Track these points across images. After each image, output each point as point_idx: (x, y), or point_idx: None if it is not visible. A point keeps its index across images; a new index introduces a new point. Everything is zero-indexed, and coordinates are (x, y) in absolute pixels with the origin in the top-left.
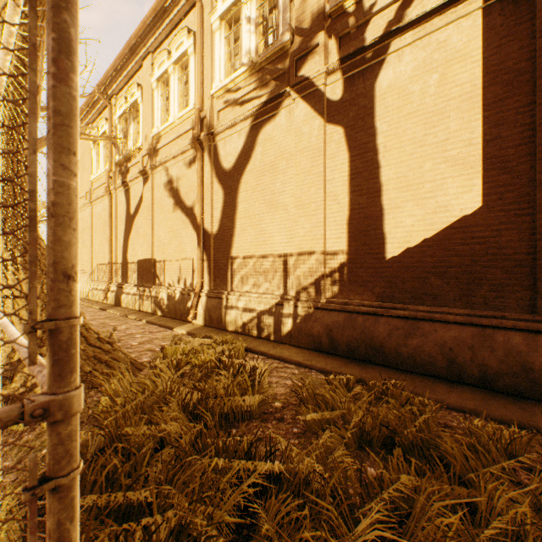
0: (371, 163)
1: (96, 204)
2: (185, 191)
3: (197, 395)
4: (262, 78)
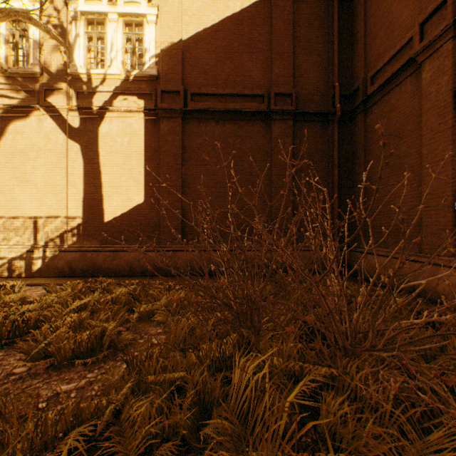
0: (97, 170)
1: None
2: None
3: None
4: (14, 85)
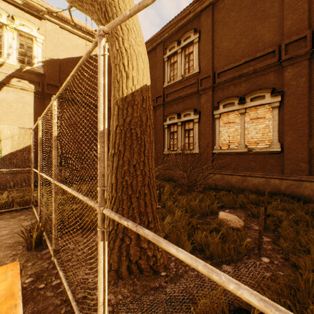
0: None
1: None
2: None
3: None
4: None
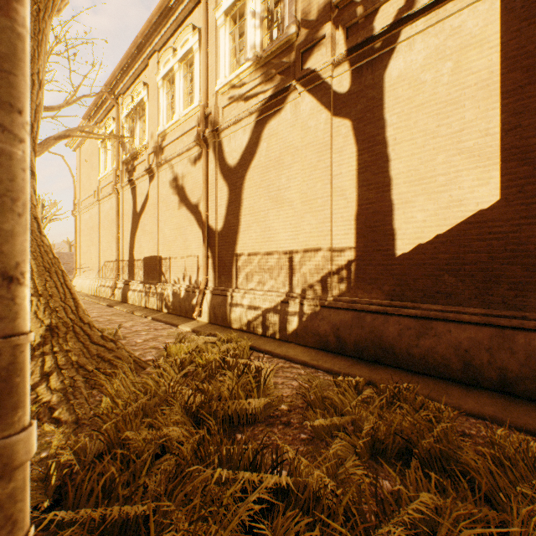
0: (380, 156)
1: (103, 202)
2: (190, 189)
3: (200, 398)
4: (268, 72)
